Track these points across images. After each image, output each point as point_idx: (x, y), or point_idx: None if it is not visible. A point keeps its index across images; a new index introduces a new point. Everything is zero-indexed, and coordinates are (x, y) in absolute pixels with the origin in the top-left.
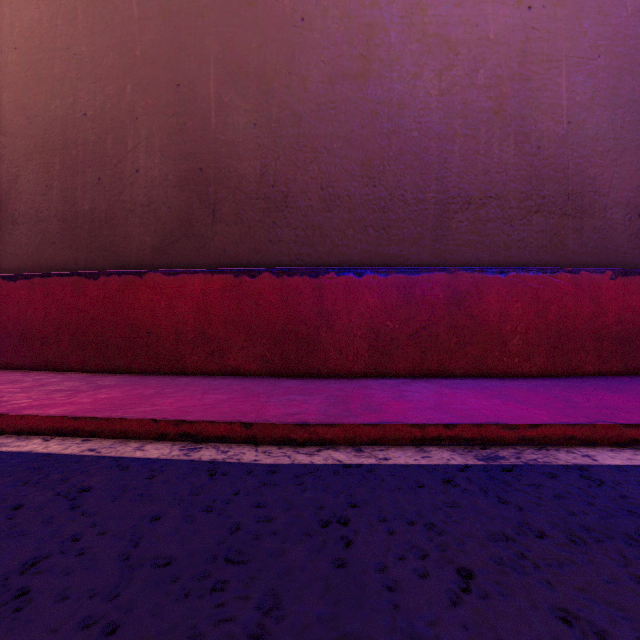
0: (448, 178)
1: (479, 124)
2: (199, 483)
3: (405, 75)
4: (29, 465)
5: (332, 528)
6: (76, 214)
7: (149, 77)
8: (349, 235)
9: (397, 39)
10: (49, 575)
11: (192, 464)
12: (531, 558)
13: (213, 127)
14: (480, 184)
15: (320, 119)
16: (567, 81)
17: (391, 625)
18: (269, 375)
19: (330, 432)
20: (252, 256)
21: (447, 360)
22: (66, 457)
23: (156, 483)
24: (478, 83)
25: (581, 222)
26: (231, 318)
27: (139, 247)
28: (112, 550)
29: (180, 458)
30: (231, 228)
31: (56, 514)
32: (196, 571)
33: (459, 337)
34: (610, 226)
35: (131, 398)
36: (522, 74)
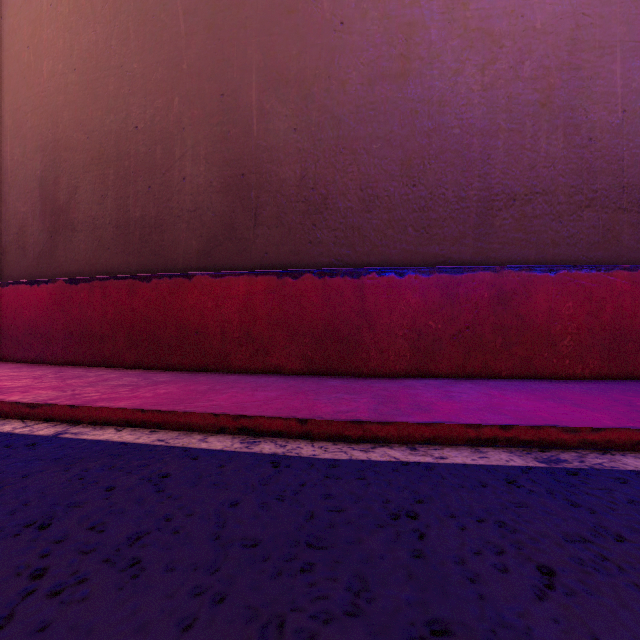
0: (491, 175)
1: (525, 118)
2: (266, 474)
3: (446, 72)
4: (110, 452)
5: (402, 521)
6: (128, 221)
7: (195, 89)
8: (388, 235)
9: (438, 36)
10: (153, 549)
11: (255, 456)
12: (613, 560)
13: (255, 134)
14: (526, 180)
15: (359, 121)
16: (622, 67)
17: (480, 613)
18: (311, 374)
19: (383, 430)
20: (292, 258)
21: (492, 361)
22: (140, 446)
23: (226, 472)
24: (523, 75)
25: (638, 216)
26: (274, 318)
27: (186, 251)
28: (202, 530)
29: (243, 450)
30: (272, 231)
31: (145, 496)
32: (283, 553)
33: (505, 337)
34: None
35: (188, 393)
36: (572, 63)
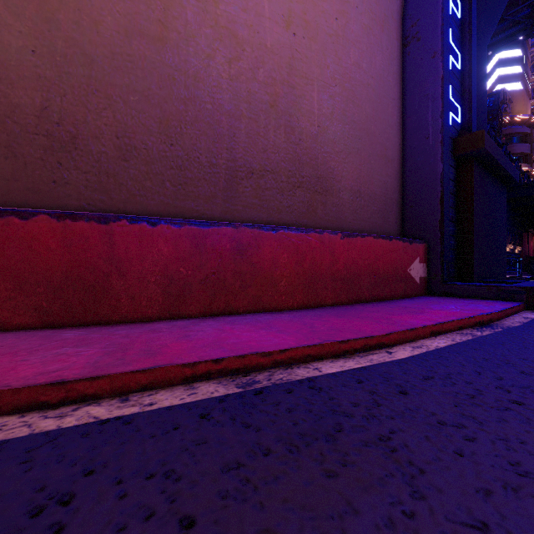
0: (236, 150)
1: (260, 111)
2: None
3: (200, 53)
4: None
5: (44, 515)
6: None
7: None
8: (147, 186)
9: (193, 18)
10: None
11: None
12: (253, 480)
13: None
14: (260, 159)
15: (115, 68)
16: (318, 96)
17: None
18: (47, 327)
19: (93, 386)
20: (29, 196)
21: (233, 300)
22: None
23: None
24: (259, 79)
25: (326, 198)
26: None
27: None
28: None
29: None
30: None
31: None
32: None
33: (242, 281)
34: (342, 203)
35: None
36: (289, 82)
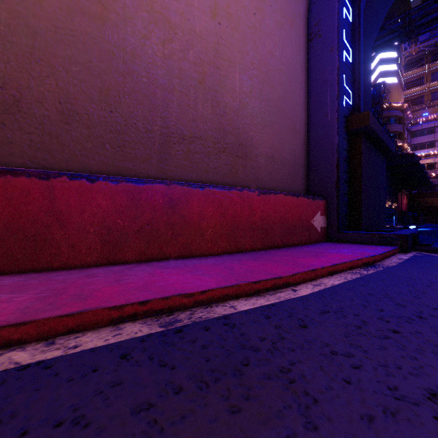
0: (169, 118)
1: (190, 87)
2: None
3: (137, 33)
4: None
5: None
6: None
7: None
8: (88, 147)
9: (131, 3)
10: None
11: None
12: (161, 421)
13: None
14: (190, 127)
15: (58, 40)
16: (239, 77)
17: None
18: None
19: (18, 332)
20: None
21: (165, 247)
22: None
23: None
24: (189, 59)
25: (246, 162)
26: None
27: None
28: None
29: None
30: None
31: None
32: None
33: (173, 231)
34: (259, 166)
35: None
36: (215, 63)
